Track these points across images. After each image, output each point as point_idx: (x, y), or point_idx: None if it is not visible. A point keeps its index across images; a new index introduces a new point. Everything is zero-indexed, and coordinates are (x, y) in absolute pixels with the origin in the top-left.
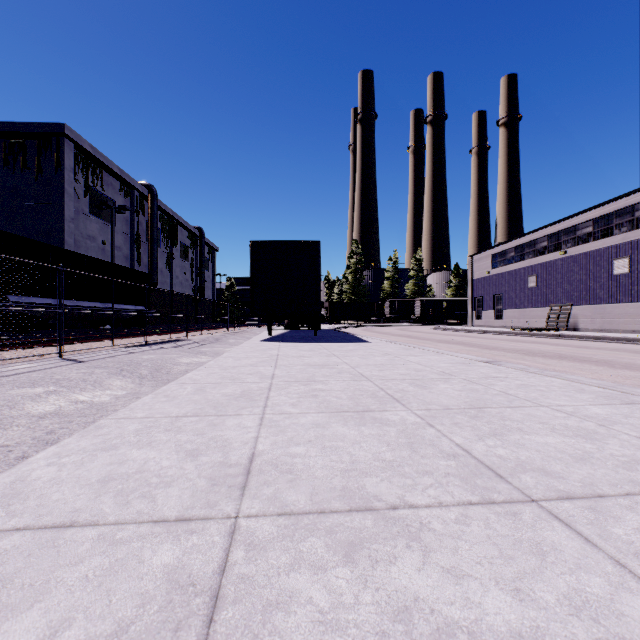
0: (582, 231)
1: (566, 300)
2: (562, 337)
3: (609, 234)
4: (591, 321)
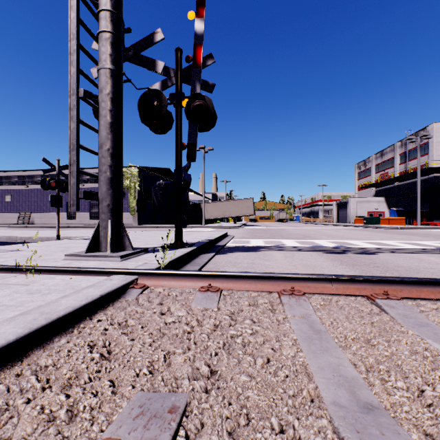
0: (37, 179)
1: (29, 210)
2: (28, 227)
3: None
4: (41, 220)
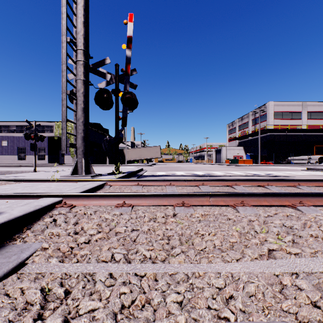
0: None
1: None
2: None
3: (1, 132)
4: None
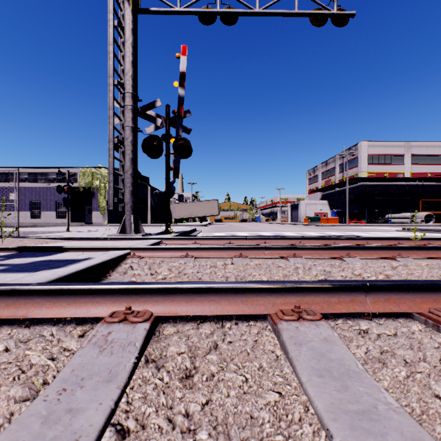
0: None
1: None
2: None
3: (8, 181)
4: None
